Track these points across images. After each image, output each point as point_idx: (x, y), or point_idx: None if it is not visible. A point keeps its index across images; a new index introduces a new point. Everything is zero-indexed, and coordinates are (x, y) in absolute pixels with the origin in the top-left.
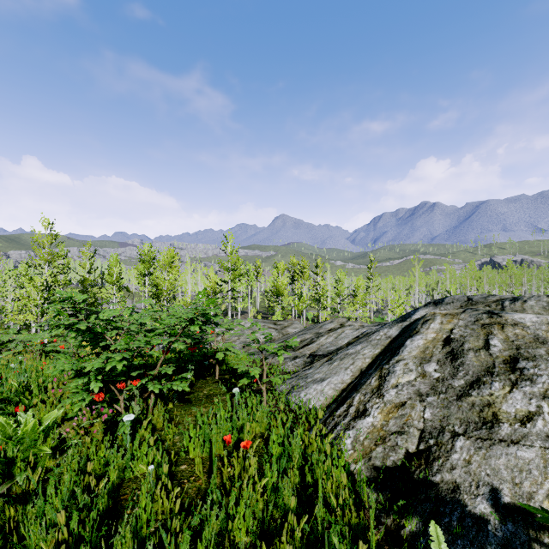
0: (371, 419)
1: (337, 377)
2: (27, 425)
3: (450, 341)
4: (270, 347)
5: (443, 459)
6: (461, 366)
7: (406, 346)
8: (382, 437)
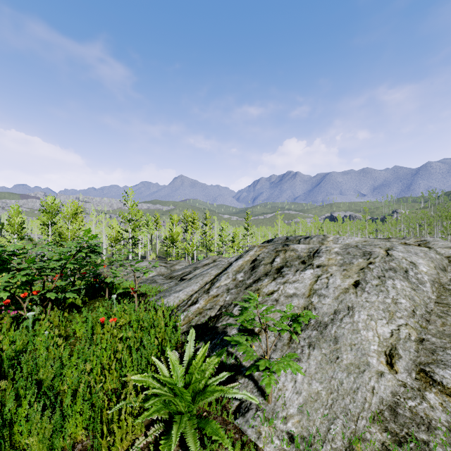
0: (198, 305)
1: (190, 287)
2: None
3: (255, 261)
4: (139, 268)
5: (225, 316)
6: (254, 273)
7: (232, 265)
8: (200, 312)
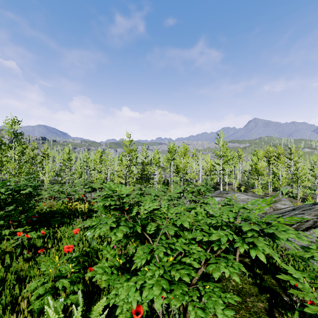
0: None
1: None
2: None
3: None
4: None
5: None
6: None
7: None
8: None
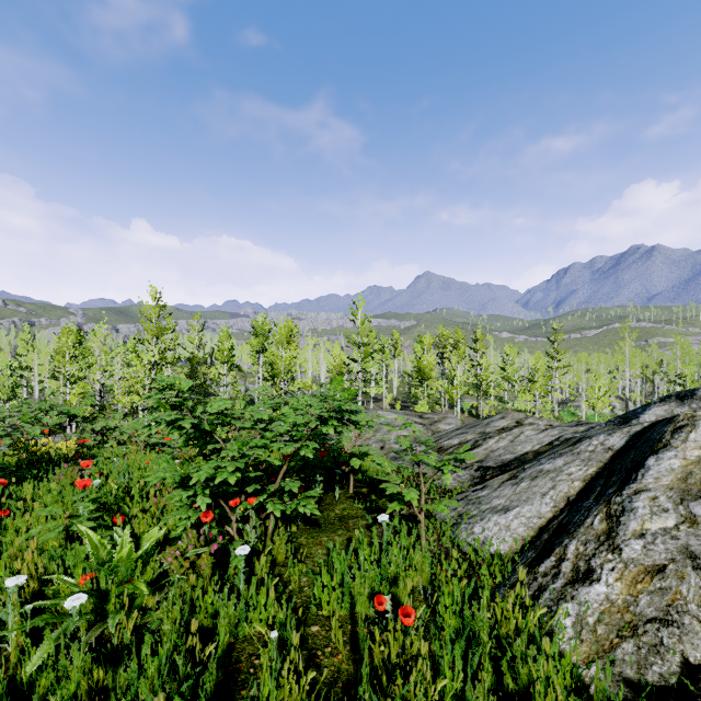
0: (604, 587)
1: (530, 506)
2: (122, 551)
3: None
4: (432, 460)
5: None
6: None
7: (648, 467)
8: (629, 625)
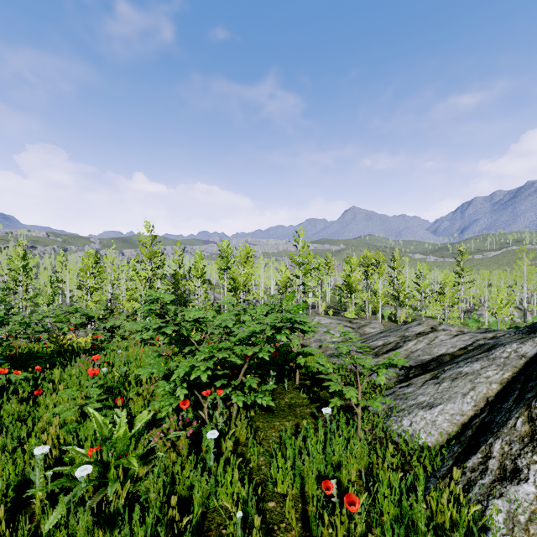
0: (532, 487)
1: (452, 404)
2: (119, 431)
3: None
4: (368, 363)
5: None
6: None
7: None
8: None
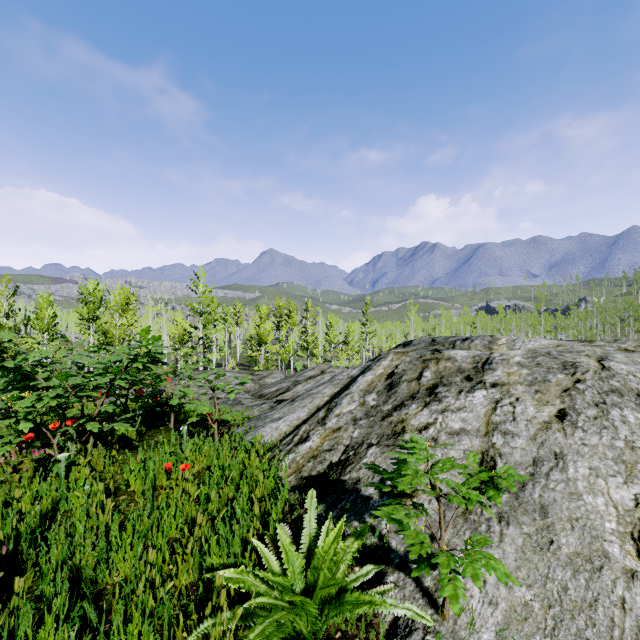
0: (311, 443)
1: (294, 414)
2: None
3: (393, 375)
4: (221, 385)
5: (355, 463)
6: (393, 394)
7: (357, 381)
8: (315, 456)
